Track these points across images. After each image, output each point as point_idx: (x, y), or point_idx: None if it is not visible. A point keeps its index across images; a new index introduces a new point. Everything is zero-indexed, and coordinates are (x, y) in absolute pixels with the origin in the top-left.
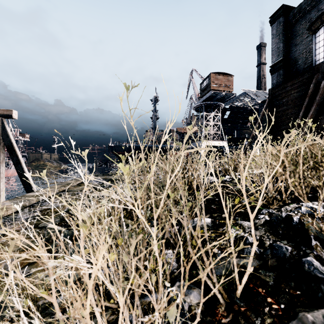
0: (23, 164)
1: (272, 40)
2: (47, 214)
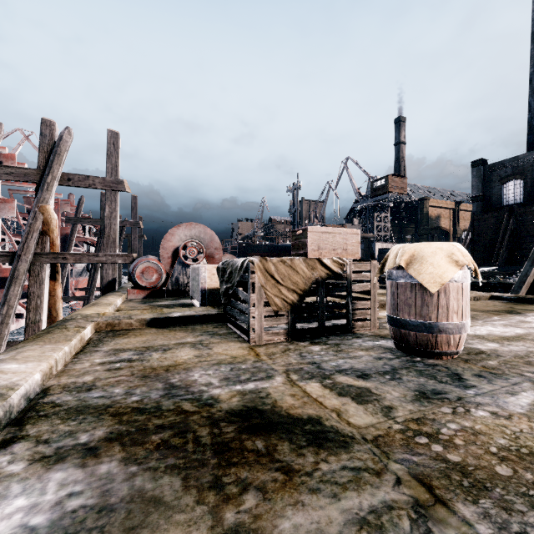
0: None
1: (472, 178)
2: None
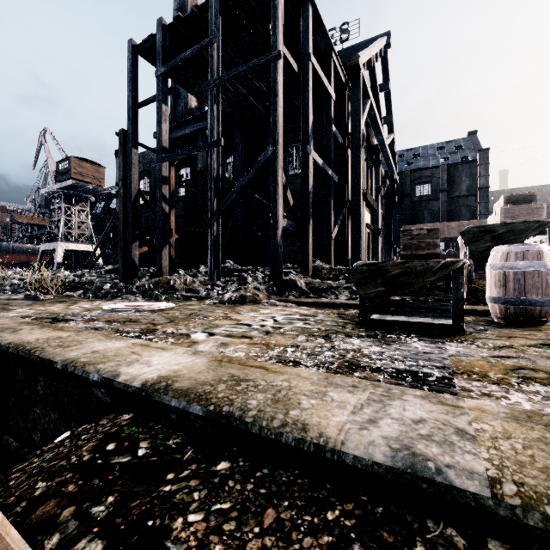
0: None
1: (117, 170)
2: None
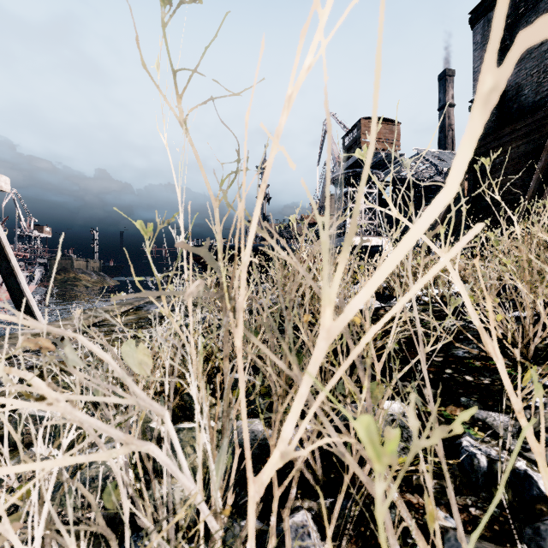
0: (20, 275)
1: (474, 53)
2: (42, 376)
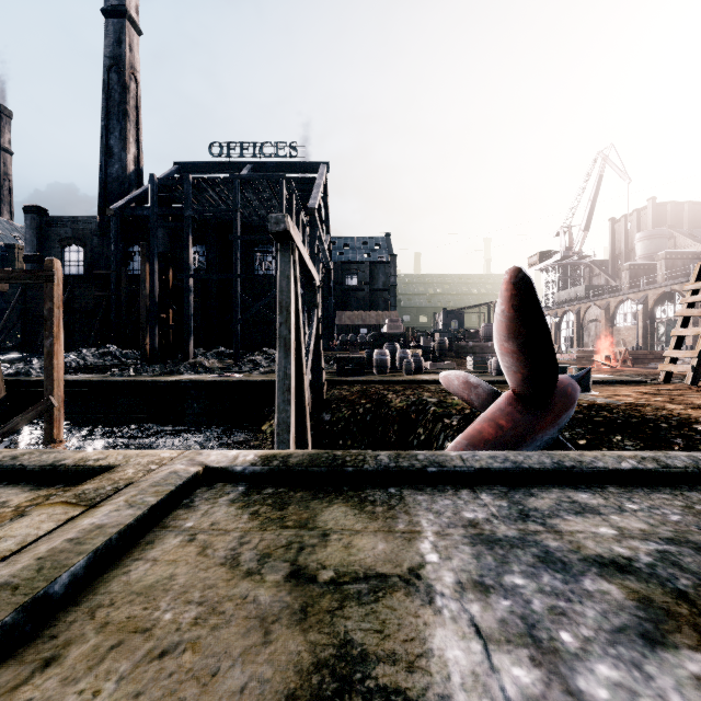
0: None
1: (26, 229)
2: None
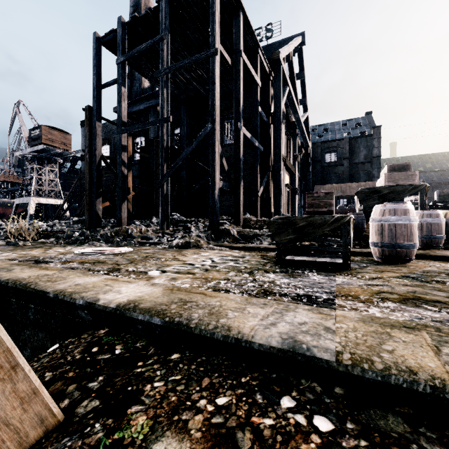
0: None
1: (82, 137)
2: None
